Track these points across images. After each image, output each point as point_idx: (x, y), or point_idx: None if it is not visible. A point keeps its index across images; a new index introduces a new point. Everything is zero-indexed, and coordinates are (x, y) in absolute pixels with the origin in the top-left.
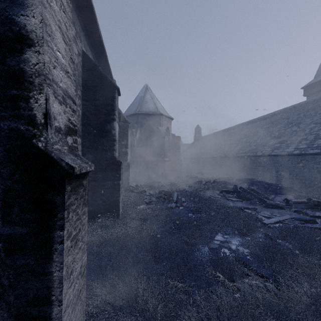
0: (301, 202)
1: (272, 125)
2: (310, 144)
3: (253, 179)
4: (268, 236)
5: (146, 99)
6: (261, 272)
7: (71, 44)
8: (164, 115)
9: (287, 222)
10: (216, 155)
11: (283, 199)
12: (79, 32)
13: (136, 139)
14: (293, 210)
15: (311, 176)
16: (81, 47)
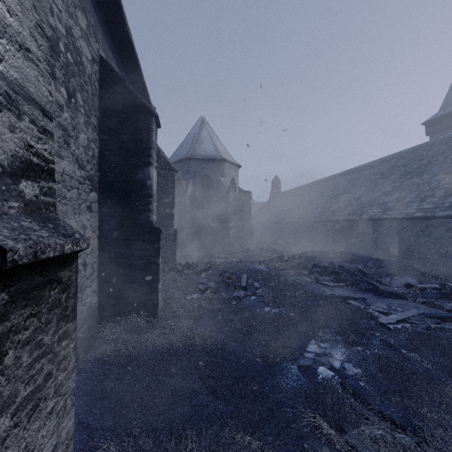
0: (431, 289)
1: (382, 175)
2: (439, 203)
3: (356, 253)
4: (388, 346)
5: (201, 138)
6: (387, 413)
7: (43, 1)
8: (228, 161)
9: (415, 321)
10: (302, 219)
11: (403, 284)
12: (95, 26)
13: (187, 196)
14: (420, 301)
15: (441, 249)
16: (97, 50)
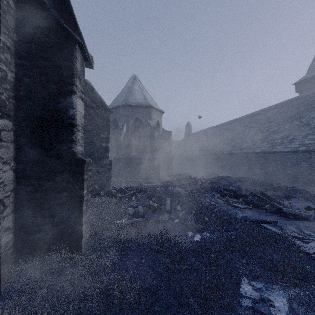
0: None
1: (269, 120)
2: None
3: (253, 178)
4: None
5: (134, 90)
6: None
7: None
8: (154, 108)
9: None
10: (209, 152)
11: (304, 206)
12: None
13: (123, 134)
14: None
15: None
16: None
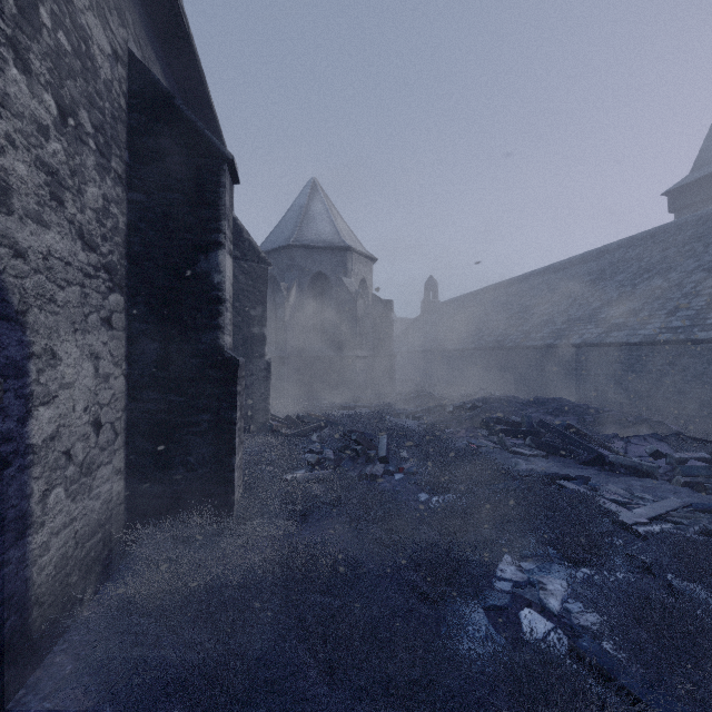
0: (696, 461)
1: (603, 274)
2: (699, 318)
3: (563, 400)
4: (641, 566)
5: (312, 213)
6: None
7: None
8: (356, 251)
9: (679, 520)
10: (474, 345)
11: (649, 452)
12: None
13: (290, 306)
14: (680, 481)
15: (702, 393)
16: (123, 40)
